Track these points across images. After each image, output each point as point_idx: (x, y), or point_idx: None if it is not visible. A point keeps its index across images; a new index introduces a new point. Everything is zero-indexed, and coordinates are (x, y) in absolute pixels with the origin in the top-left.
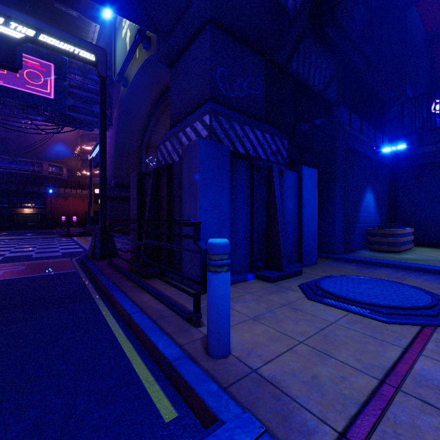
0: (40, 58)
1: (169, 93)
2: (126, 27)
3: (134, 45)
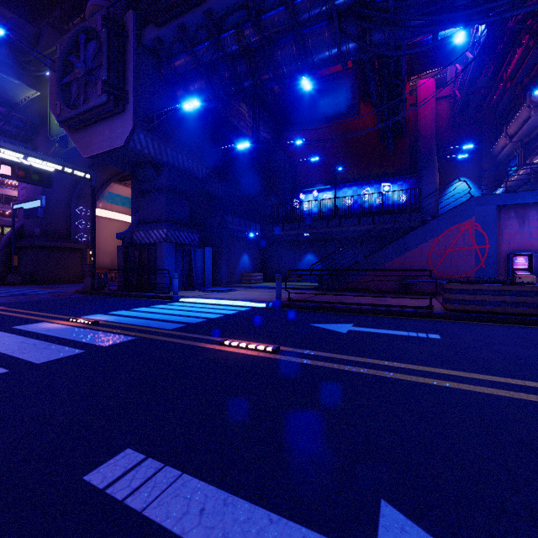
0: None
1: None
2: None
3: None
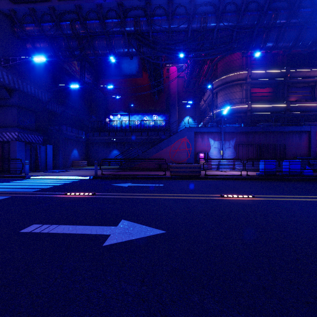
0: None
1: None
2: None
3: None
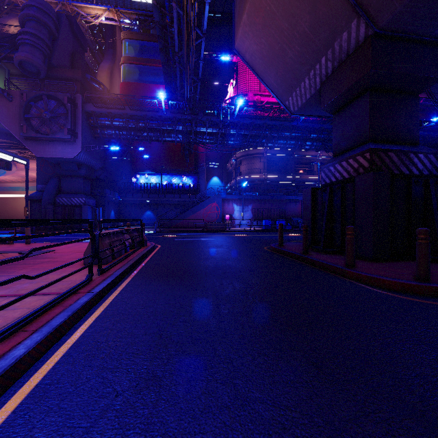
0: None
1: None
2: None
3: None
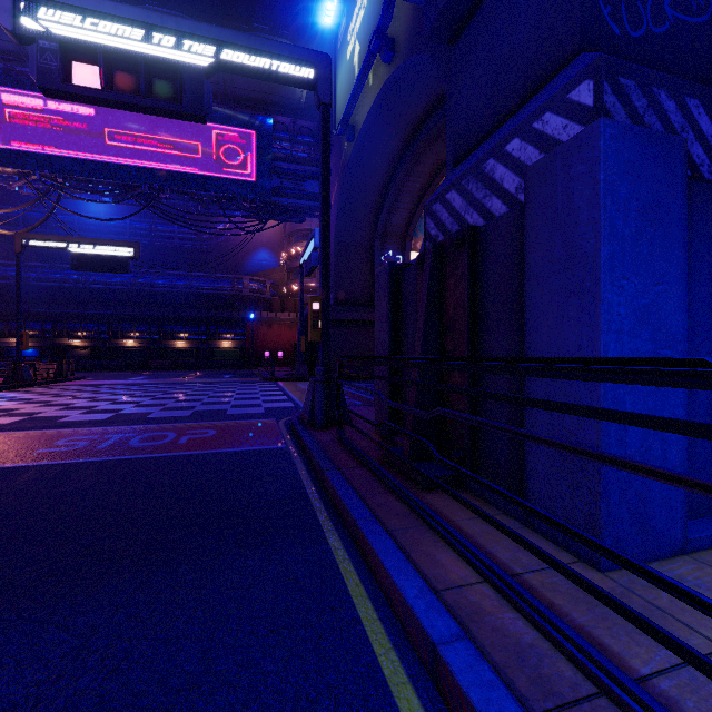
0: (238, 127)
1: (422, 135)
2: (354, 40)
3: (366, 62)
